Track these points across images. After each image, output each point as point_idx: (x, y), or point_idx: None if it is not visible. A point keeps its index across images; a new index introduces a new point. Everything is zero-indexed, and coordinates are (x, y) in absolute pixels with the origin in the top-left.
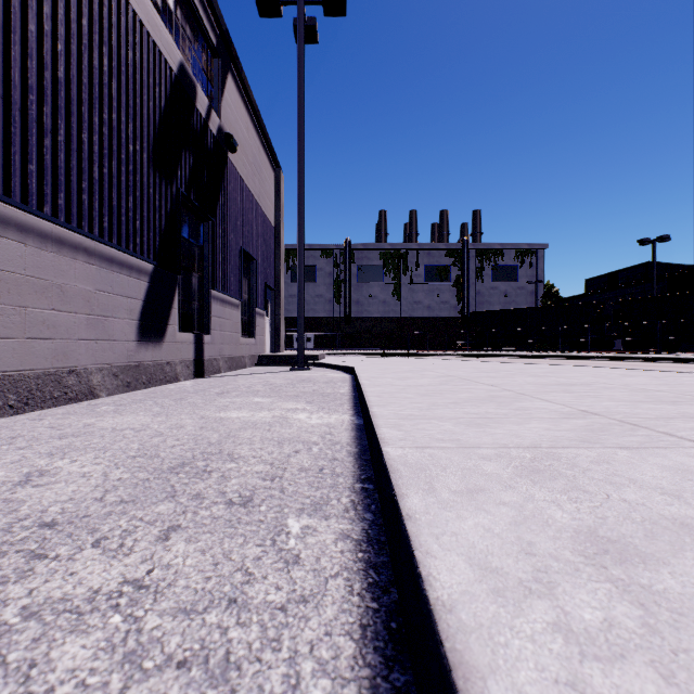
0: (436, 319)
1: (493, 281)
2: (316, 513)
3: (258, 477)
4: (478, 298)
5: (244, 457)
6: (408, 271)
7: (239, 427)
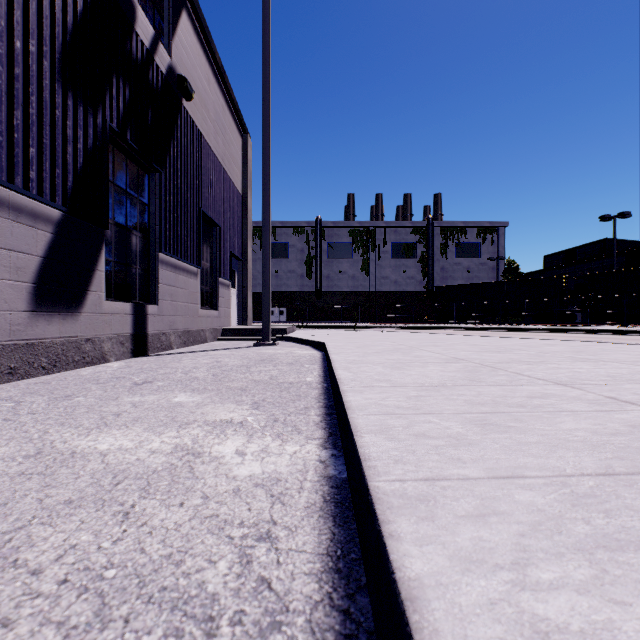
0: (402, 293)
1: (457, 257)
2: None
3: None
4: (442, 274)
5: None
6: (376, 248)
7: (67, 499)
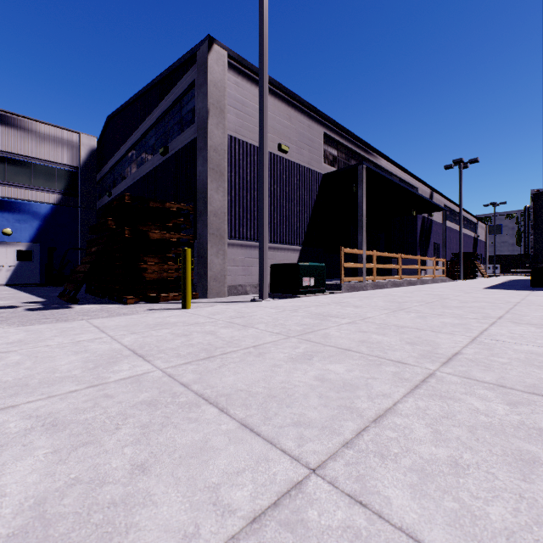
0: None
1: None
2: None
3: None
4: None
5: None
6: None
7: None
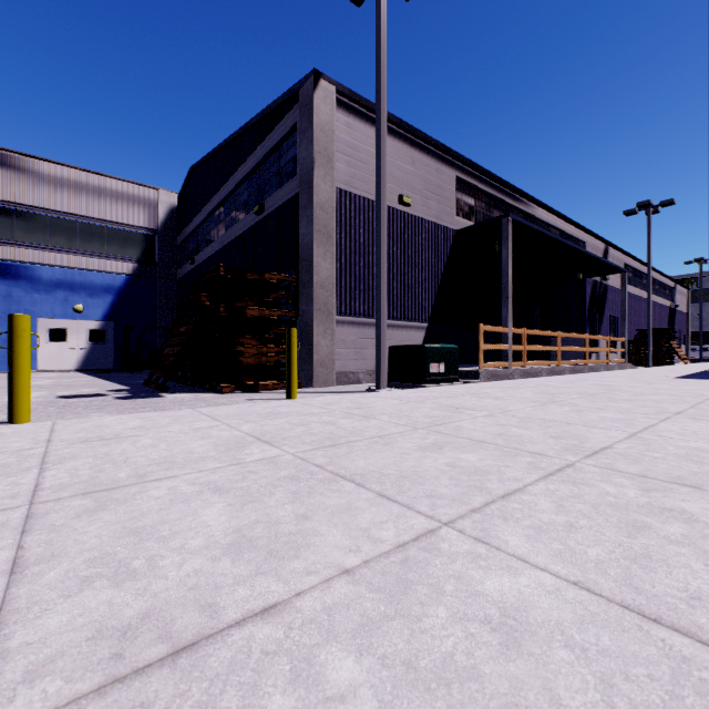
0: None
1: None
2: None
3: None
4: None
5: None
6: None
7: None
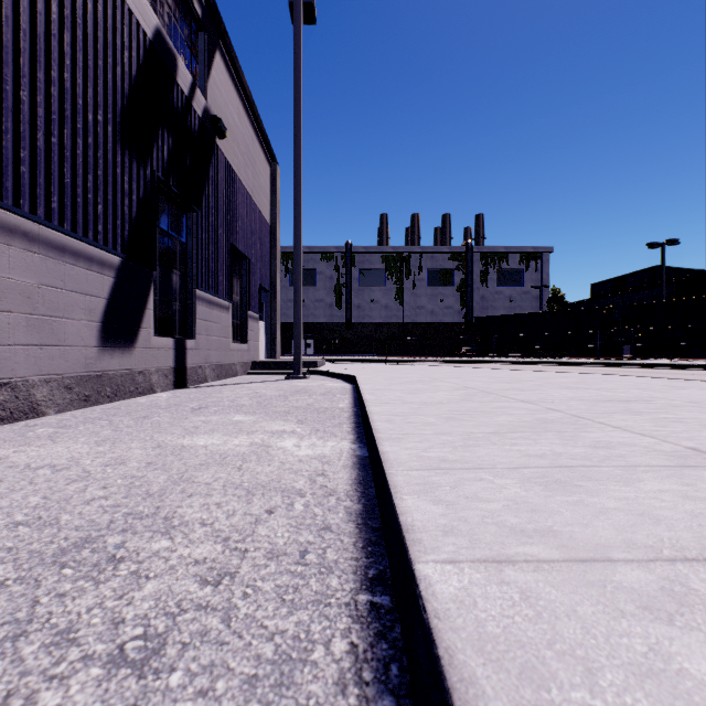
0: (439, 324)
1: (498, 285)
2: (278, 697)
3: (194, 576)
4: (483, 303)
5: (188, 523)
6: (410, 275)
7: (200, 463)
